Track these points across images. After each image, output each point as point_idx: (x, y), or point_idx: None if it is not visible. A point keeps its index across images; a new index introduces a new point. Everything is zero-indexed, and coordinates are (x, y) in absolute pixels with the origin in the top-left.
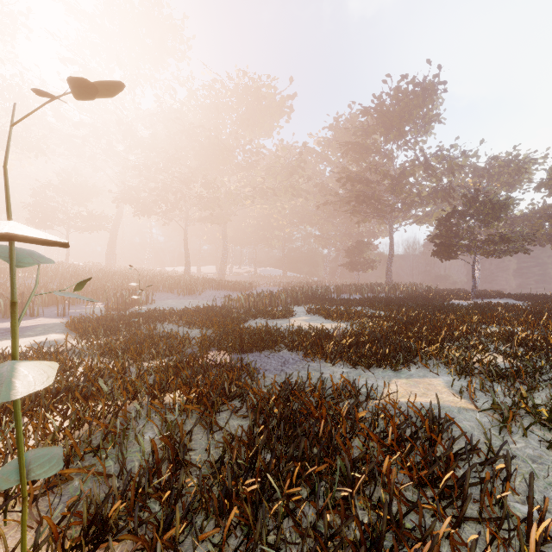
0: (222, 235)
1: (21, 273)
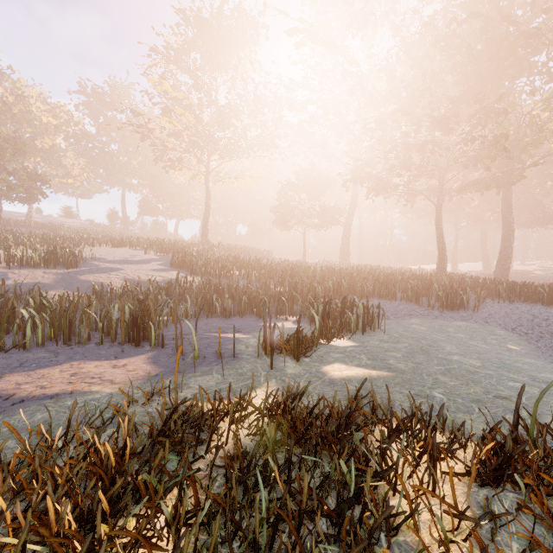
0: (502, 208)
1: (235, 271)
